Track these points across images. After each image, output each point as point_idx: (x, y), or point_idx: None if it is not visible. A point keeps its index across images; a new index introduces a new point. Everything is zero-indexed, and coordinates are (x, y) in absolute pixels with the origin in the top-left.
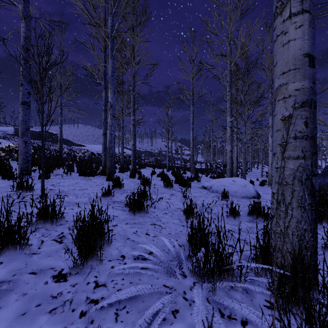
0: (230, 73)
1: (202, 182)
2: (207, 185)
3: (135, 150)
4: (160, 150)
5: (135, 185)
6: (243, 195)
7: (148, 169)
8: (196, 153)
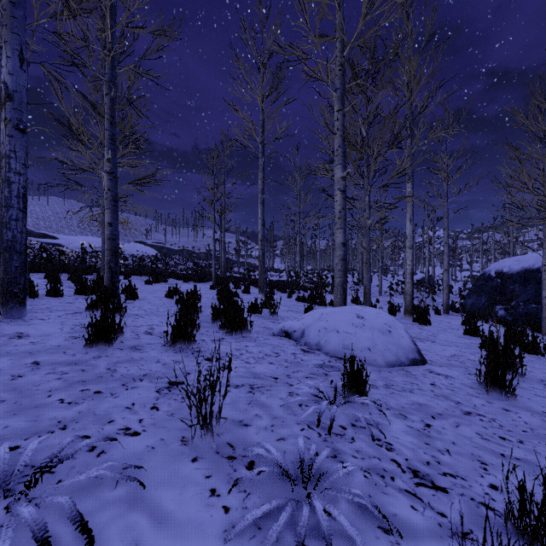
0: (342, 69)
1: (280, 314)
2: (294, 327)
3: (114, 239)
4: (209, 249)
5: (64, 342)
6: (388, 357)
7: (173, 284)
8: (271, 255)
